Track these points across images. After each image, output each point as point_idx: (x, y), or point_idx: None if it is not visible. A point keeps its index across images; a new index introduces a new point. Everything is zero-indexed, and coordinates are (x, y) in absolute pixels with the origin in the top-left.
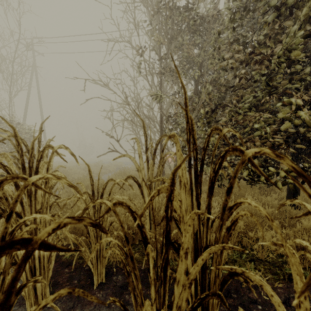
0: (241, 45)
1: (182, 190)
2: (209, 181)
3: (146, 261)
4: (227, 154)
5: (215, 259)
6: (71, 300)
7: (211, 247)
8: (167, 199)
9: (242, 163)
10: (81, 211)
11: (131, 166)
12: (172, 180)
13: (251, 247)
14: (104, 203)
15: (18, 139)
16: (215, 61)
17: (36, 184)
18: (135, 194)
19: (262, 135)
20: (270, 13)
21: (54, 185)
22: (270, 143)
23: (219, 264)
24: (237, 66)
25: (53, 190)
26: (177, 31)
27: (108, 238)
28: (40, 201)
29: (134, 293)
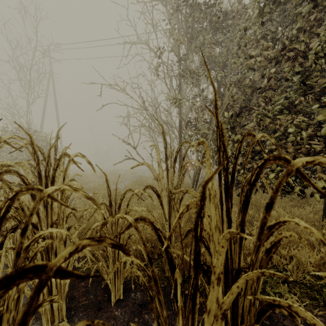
0: (269, 42)
1: (211, 204)
2: (241, 193)
3: (165, 277)
4: (266, 163)
5: (250, 285)
6: (87, 317)
7: (248, 273)
8: (197, 216)
9: (287, 174)
10: (98, 223)
11: (148, 174)
12: (203, 193)
13: (284, 267)
14: (125, 218)
15: (35, 147)
16: (240, 60)
17: (52, 196)
18: (153, 204)
19: (296, 140)
20: (304, 3)
21: (70, 194)
22: (305, 149)
23: (255, 291)
24: (266, 65)
25: (69, 198)
26: (198, 30)
27: (128, 257)
28: (56, 212)
29: (158, 320)
